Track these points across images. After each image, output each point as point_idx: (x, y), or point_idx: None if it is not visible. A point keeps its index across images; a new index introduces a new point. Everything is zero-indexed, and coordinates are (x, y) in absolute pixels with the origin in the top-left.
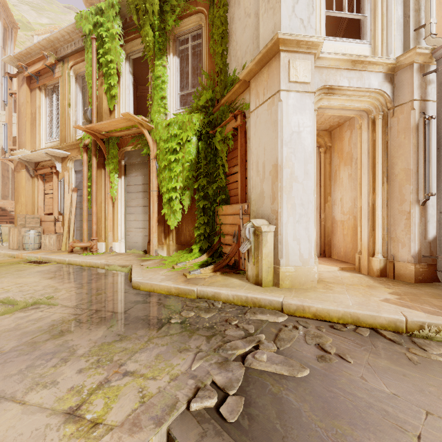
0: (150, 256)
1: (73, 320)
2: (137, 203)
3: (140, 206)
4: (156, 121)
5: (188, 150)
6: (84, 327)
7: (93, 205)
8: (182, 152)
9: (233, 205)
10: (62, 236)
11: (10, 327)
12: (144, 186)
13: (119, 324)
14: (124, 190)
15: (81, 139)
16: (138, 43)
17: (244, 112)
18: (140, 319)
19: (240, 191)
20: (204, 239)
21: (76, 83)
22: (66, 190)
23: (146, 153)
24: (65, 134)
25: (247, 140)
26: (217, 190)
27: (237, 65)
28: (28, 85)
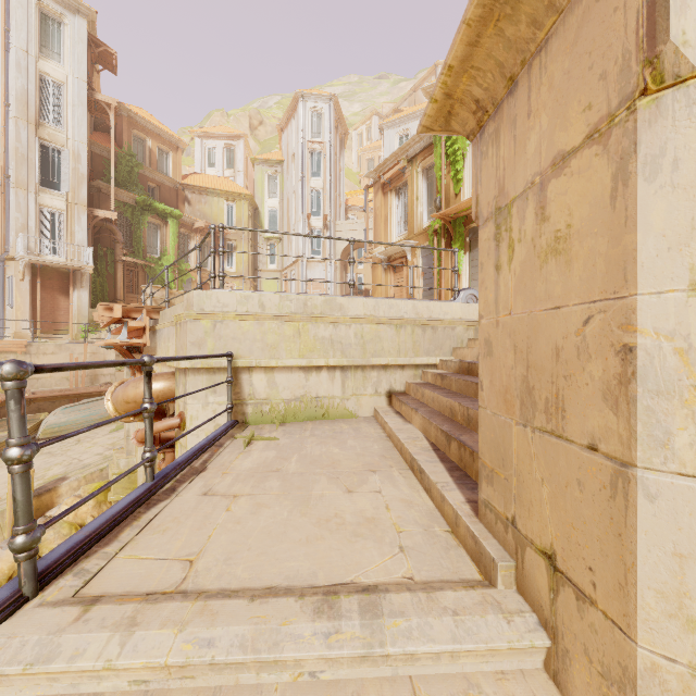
0: None
1: None
2: None
3: None
4: None
5: None
6: None
7: (442, 282)
8: None
9: None
10: None
11: None
12: None
13: None
14: (468, 266)
15: (429, 227)
16: None
17: None
18: None
19: None
20: None
21: (422, 178)
22: (415, 275)
23: None
24: (413, 226)
25: None
26: None
27: None
28: (382, 191)
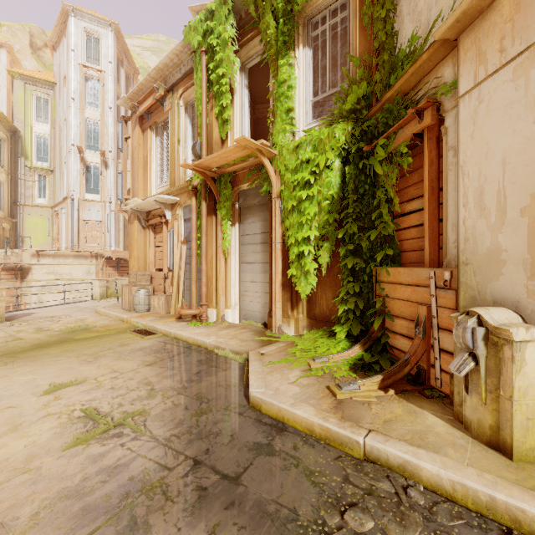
0: (271, 334)
1: (158, 484)
2: (254, 258)
3: (258, 263)
4: (280, 145)
5: (328, 181)
6: (170, 518)
7: (202, 262)
8: (318, 184)
9: (413, 268)
10: (171, 297)
11: (71, 485)
12: (264, 235)
13: (227, 522)
14: (239, 242)
15: (190, 181)
16: (256, 43)
17: (437, 102)
18: (265, 513)
19: (428, 245)
20: (353, 319)
21: (185, 114)
22: (175, 242)
23: (265, 191)
24: (174, 176)
25: (443, 152)
26: (376, 240)
27: (418, 25)
28: (140, 127)
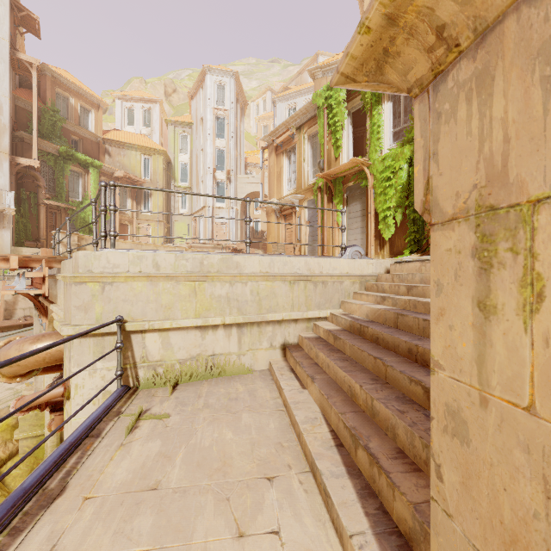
0: None
1: None
2: (356, 226)
3: (359, 228)
4: (373, 159)
5: (400, 176)
6: None
7: (325, 230)
8: (395, 178)
9: None
10: None
11: None
12: (362, 211)
13: None
14: (346, 218)
15: (314, 184)
16: (357, 100)
17: None
18: None
19: None
20: (413, 245)
21: (308, 143)
22: (302, 223)
23: (364, 185)
24: (301, 182)
25: None
26: None
27: None
28: (275, 153)
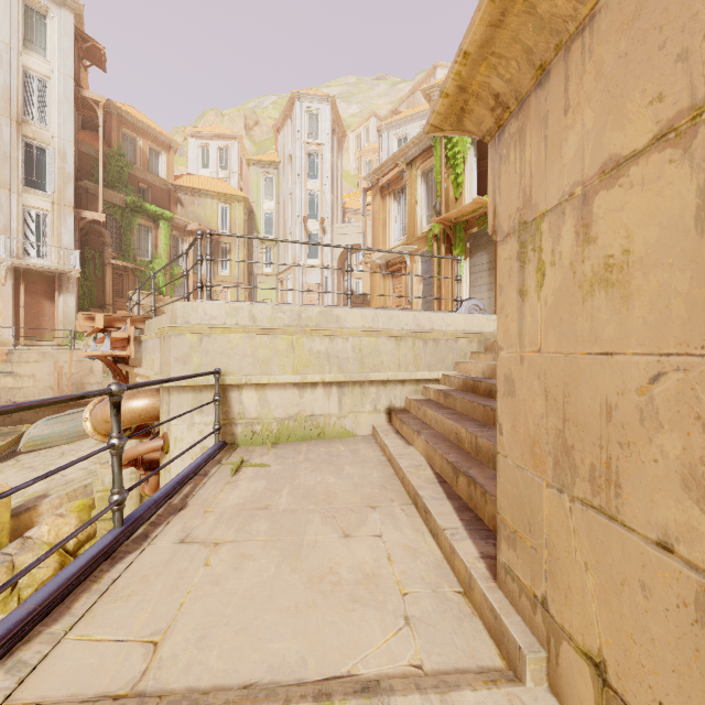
0: None
1: None
2: (482, 282)
3: (485, 285)
4: None
5: None
6: None
7: (442, 288)
8: None
9: None
10: None
11: None
12: (489, 264)
13: None
14: (469, 272)
15: (429, 232)
16: None
17: None
18: None
19: None
20: None
21: (421, 181)
22: (414, 281)
23: None
24: (412, 230)
25: None
26: None
27: None
28: (380, 195)
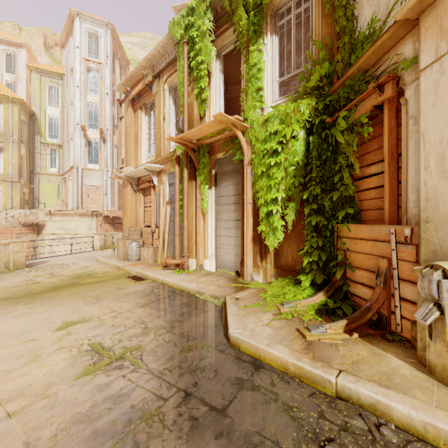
0: (243, 281)
1: (155, 413)
2: (228, 216)
3: (231, 220)
4: (250, 119)
5: (293, 150)
6: (168, 445)
7: (184, 219)
8: (285, 152)
9: (373, 225)
10: (158, 249)
11: (83, 411)
12: (236, 197)
13: None
14: (214, 202)
15: (174, 151)
16: (229, 34)
17: (397, 76)
18: (251, 444)
19: (388, 204)
20: (316, 269)
21: (169, 96)
22: (161, 203)
23: (238, 159)
24: (160, 148)
25: (403, 121)
26: (337, 201)
27: (377, 9)
28: (132, 108)
